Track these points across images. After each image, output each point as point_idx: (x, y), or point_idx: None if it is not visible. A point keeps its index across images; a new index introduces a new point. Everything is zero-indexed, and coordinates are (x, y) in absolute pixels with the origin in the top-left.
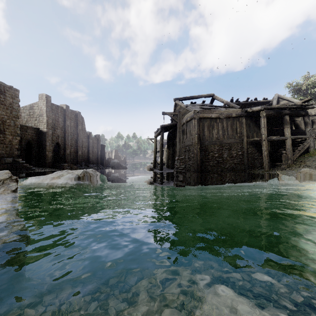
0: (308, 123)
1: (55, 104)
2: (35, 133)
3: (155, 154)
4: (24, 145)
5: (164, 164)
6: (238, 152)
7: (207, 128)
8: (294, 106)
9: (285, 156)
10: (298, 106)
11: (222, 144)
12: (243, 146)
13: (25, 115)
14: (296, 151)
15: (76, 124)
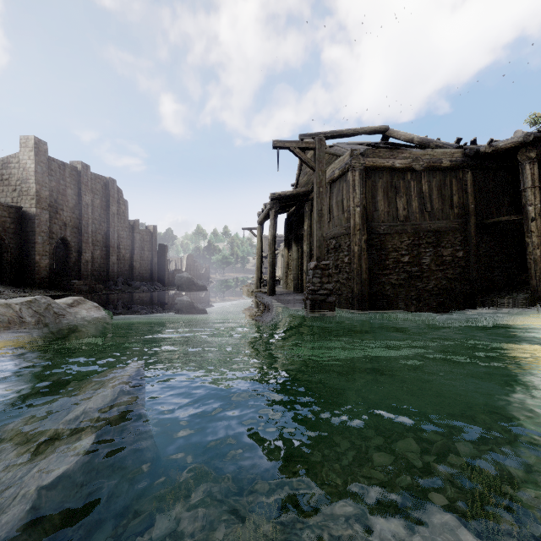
0: None
1: (58, 160)
2: (10, 216)
3: (259, 260)
4: None
5: (278, 281)
6: (455, 251)
7: (382, 192)
8: None
9: None
10: None
11: (419, 233)
12: (466, 239)
13: None
14: None
15: (106, 203)
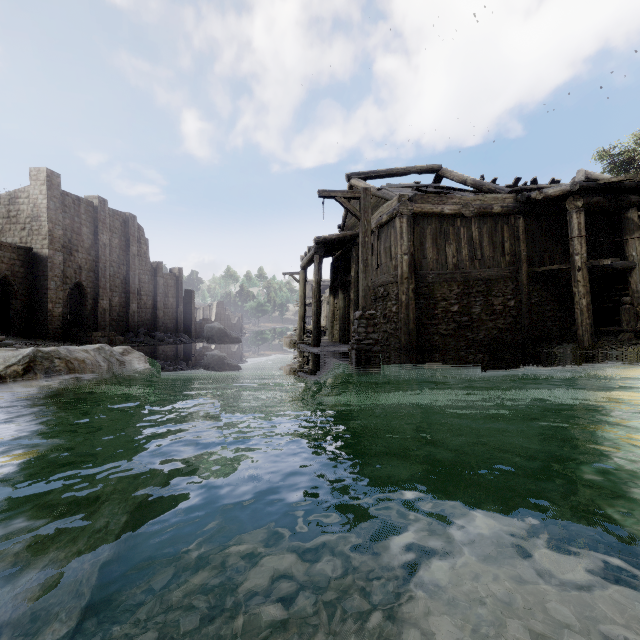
0: None
1: (72, 195)
2: (20, 258)
3: (302, 309)
4: None
5: (322, 332)
6: (507, 301)
7: (431, 239)
8: None
9: (629, 310)
10: None
11: (469, 282)
12: (518, 287)
13: None
14: None
15: (126, 243)
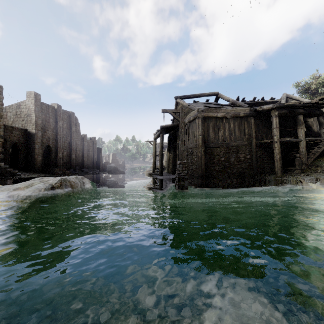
0: (323, 123)
1: (45, 104)
2: (22, 134)
3: (154, 158)
4: (9, 148)
5: (164, 169)
6: (246, 155)
7: (212, 128)
8: (308, 105)
9: (298, 160)
10: (313, 104)
11: (229, 147)
12: (251, 149)
13: (12, 115)
14: (311, 155)
15: (70, 126)
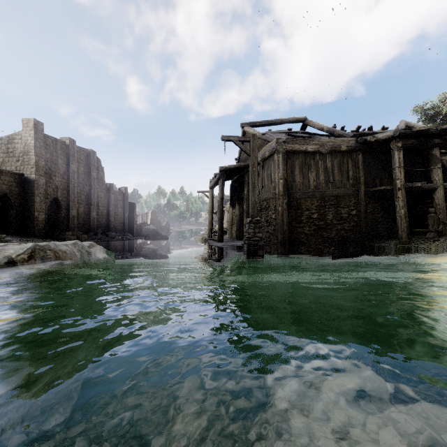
0: None
1: (51, 137)
2: (15, 181)
3: (210, 216)
4: None
5: (225, 232)
6: (350, 210)
7: (299, 169)
8: None
9: (433, 217)
10: None
11: (324, 198)
12: (358, 201)
13: (1, 153)
14: None
15: (88, 170)
